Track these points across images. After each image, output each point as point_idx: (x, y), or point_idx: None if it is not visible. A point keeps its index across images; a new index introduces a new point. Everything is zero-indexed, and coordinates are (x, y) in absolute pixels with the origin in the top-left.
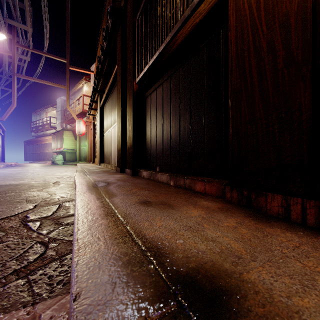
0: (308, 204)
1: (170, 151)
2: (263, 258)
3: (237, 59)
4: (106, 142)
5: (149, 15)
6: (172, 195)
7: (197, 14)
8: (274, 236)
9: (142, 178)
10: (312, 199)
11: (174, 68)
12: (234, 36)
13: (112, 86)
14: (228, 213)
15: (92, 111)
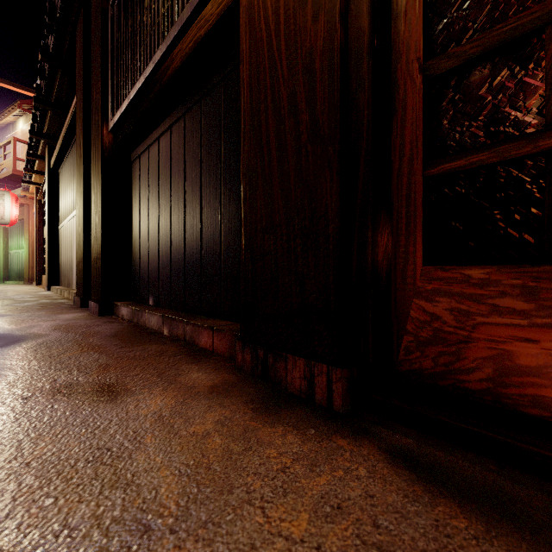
0: (334, 375)
1: (171, 268)
2: (199, 518)
3: (251, 115)
4: (63, 242)
5: (131, 1)
6: (145, 360)
7: (202, 21)
8: (263, 448)
9: (117, 320)
10: (340, 365)
11: (176, 114)
12: (247, 74)
13: (74, 130)
14: (220, 398)
15: (33, 175)
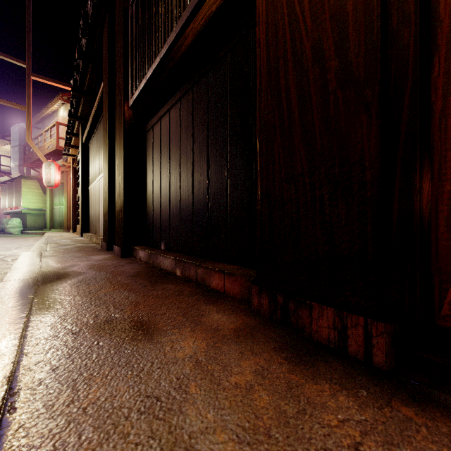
0: (374, 329)
1: (180, 219)
2: None
3: (268, 72)
4: (92, 199)
5: None
6: (168, 299)
7: None
8: (317, 411)
9: (136, 261)
10: (381, 319)
11: (185, 87)
12: (264, 34)
13: (100, 112)
14: (248, 344)
15: (70, 149)
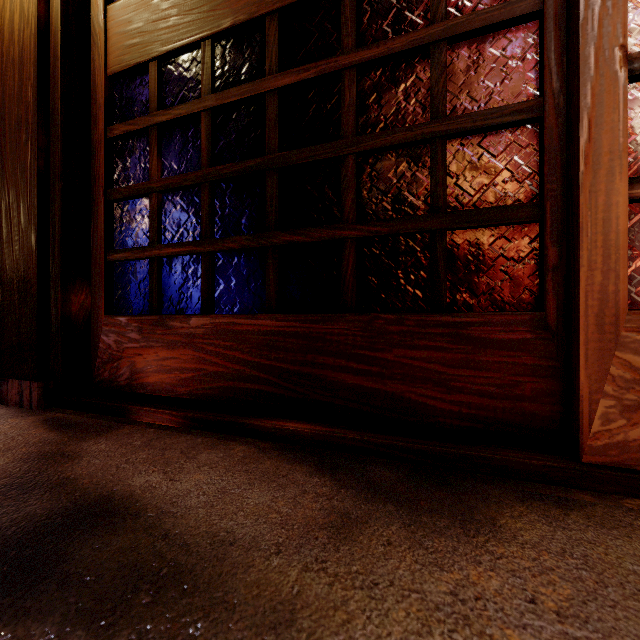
0: (34, 387)
1: None
2: None
3: None
4: None
5: None
6: None
7: None
8: None
9: None
10: (39, 380)
11: None
12: None
13: None
14: None
15: None
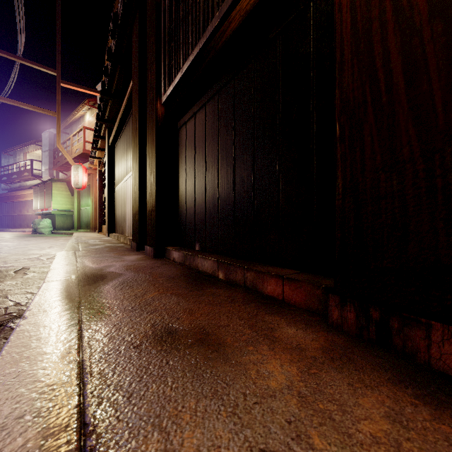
0: None
1: (218, 218)
2: None
3: (354, 40)
4: (118, 200)
5: None
6: (223, 307)
7: None
8: None
9: (171, 262)
10: None
11: (224, 78)
12: None
13: (127, 113)
14: (351, 371)
15: (97, 152)
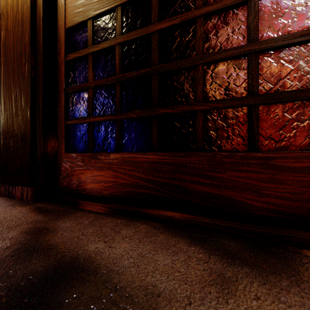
0: (29, 190)
1: None
2: None
3: (5, 89)
4: None
5: None
6: None
7: None
8: None
9: None
10: (32, 186)
11: None
12: (3, 71)
13: None
14: None
15: None
